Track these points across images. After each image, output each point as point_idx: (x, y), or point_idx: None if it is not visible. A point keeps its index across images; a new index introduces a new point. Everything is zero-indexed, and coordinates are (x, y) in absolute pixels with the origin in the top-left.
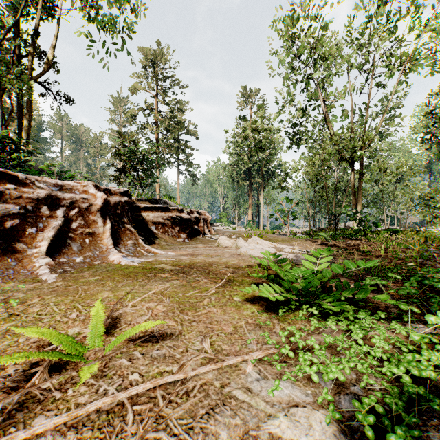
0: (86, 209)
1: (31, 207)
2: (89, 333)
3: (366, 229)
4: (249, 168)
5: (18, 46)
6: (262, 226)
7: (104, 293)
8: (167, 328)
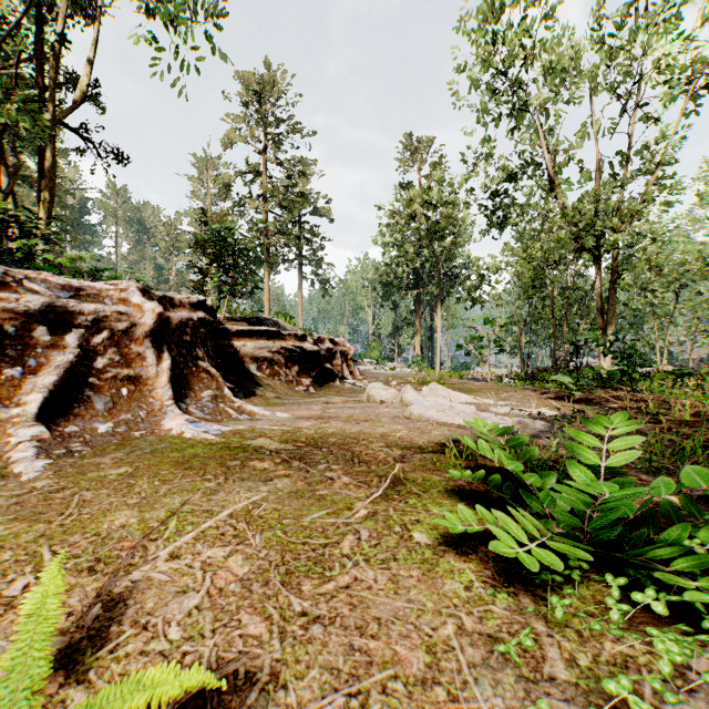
0: (124, 332)
1: (15, 329)
2: (1, 683)
3: (634, 370)
4: (416, 268)
5: (39, 69)
6: (439, 365)
7: (119, 515)
8: (240, 649)
